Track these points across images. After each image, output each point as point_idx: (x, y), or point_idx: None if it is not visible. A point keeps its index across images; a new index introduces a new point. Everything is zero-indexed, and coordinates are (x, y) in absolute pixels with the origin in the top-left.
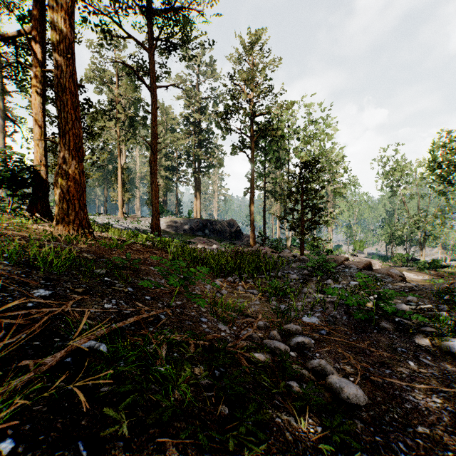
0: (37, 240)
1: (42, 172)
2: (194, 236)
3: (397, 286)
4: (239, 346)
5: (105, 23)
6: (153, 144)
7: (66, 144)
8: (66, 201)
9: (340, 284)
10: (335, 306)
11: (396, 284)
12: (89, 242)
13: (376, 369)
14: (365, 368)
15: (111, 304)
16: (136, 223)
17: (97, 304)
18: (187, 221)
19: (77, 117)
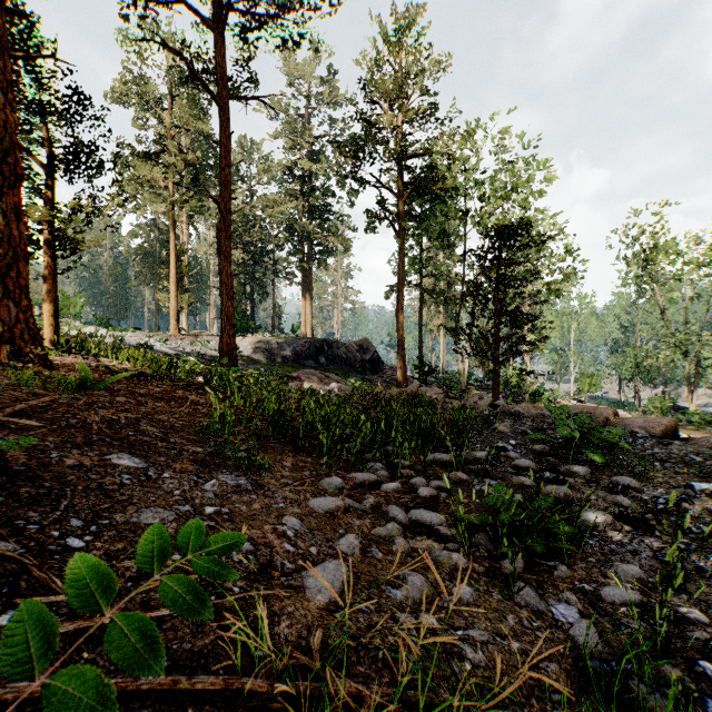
0: None
1: None
2: (301, 367)
3: None
4: None
5: None
6: (223, 201)
7: None
8: None
9: (657, 488)
10: None
11: None
12: None
13: None
14: None
15: None
16: (200, 345)
17: None
18: (289, 343)
19: None
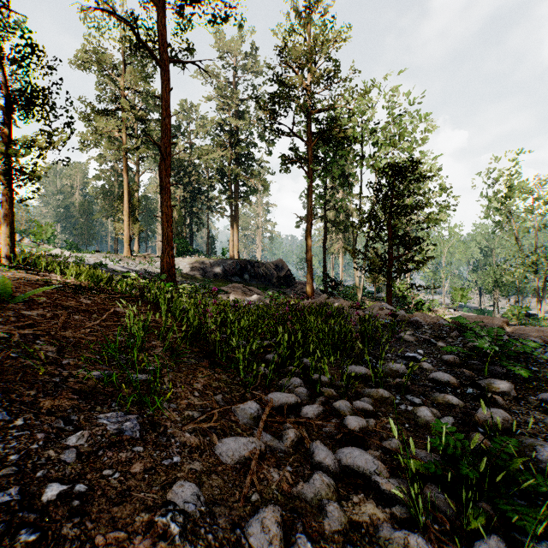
0: None
1: None
2: (229, 282)
3: None
4: None
5: None
6: (164, 145)
7: None
8: None
9: None
10: None
11: None
12: None
13: None
14: None
15: None
16: (147, 264)
17: None
18: (219, 263)
19: None
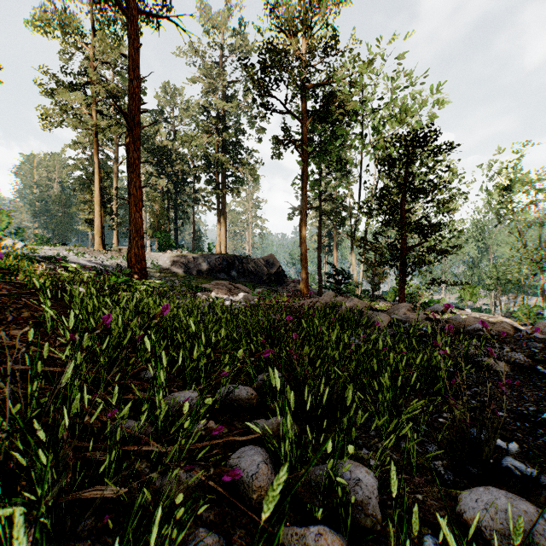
0: None
1: None
2: (214, 279)
3: None
4: None
5: None
6: (131, 113)
7: None
8: None
9: None
10: None
11: None
12: None
13: None
14: None
15: None
16: (121, 259)
17: None
18: (204, 258)
19: None
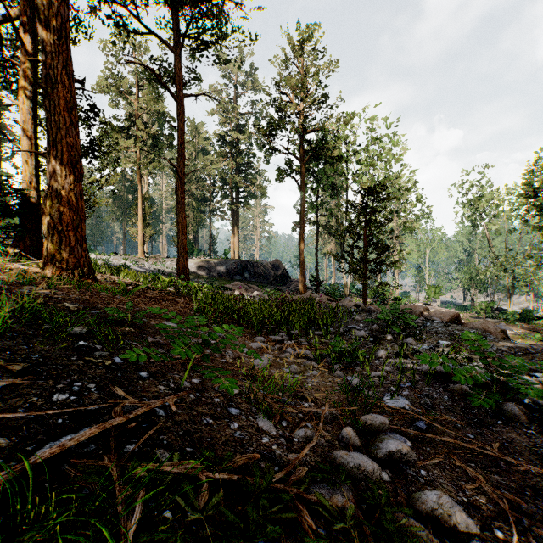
0: (2, 283)
1: (32, 196)
2: (231, 280)
3: (504, 347)
4: (294, 478)
5: (118, 15)
6: (179, 167)
7: (58, 158)
8: (58, 232)
9: (424, 344)
10: (429, 379)
11: (501, 344)
12: (63, 286)
13: (531, 504)
14: (512, 501)
15: (68, 393)
16: (160, 265)
17: (40, 394)
18: (223, 263)
19: (73, 121)
